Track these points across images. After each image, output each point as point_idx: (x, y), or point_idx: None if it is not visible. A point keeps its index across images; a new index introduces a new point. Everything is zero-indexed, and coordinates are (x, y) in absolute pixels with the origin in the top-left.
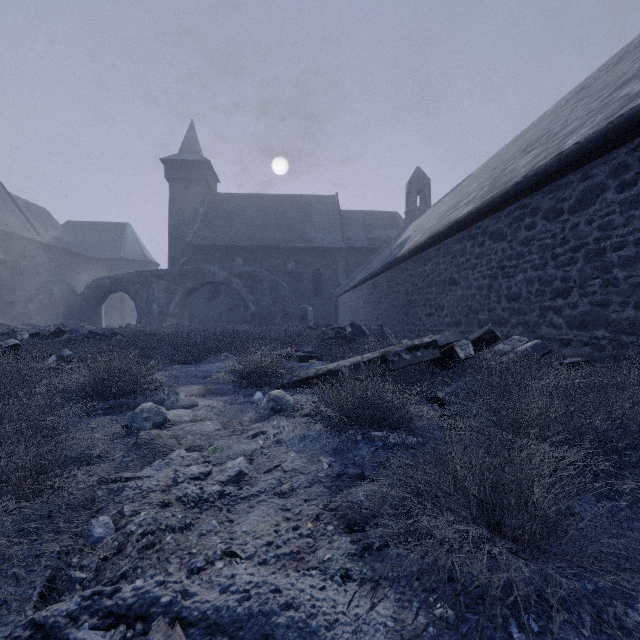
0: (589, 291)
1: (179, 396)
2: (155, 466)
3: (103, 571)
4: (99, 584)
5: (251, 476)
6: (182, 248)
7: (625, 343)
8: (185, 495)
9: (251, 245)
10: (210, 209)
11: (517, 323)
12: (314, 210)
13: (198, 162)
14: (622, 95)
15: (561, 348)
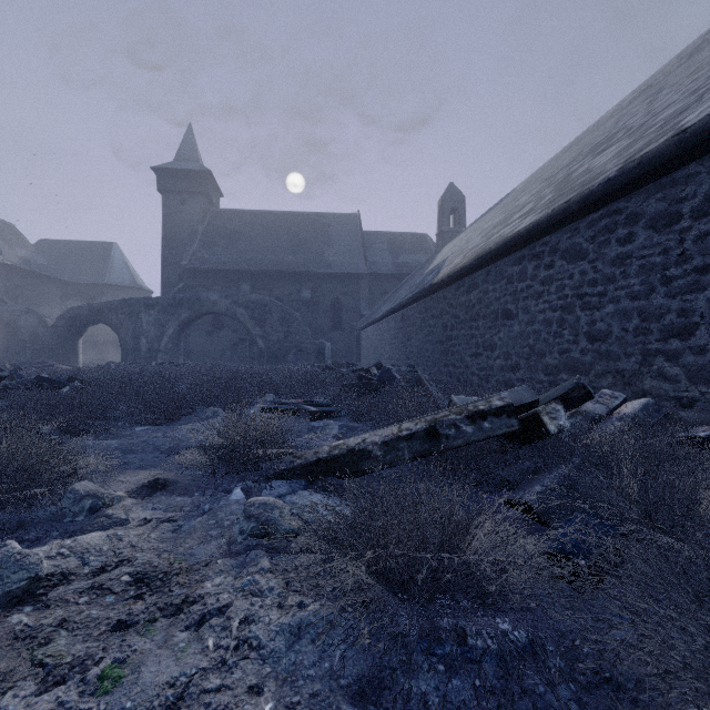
0: None
1: (103, 501)
2: None
3: None
4: None
5: None
6: (178, 272)
7: None
8: None
9: (259, 270)
10: (211, 227)
11: (604, 371)
12: (333, 230)
13: (197, 172)
14: None
15: (678, 410)
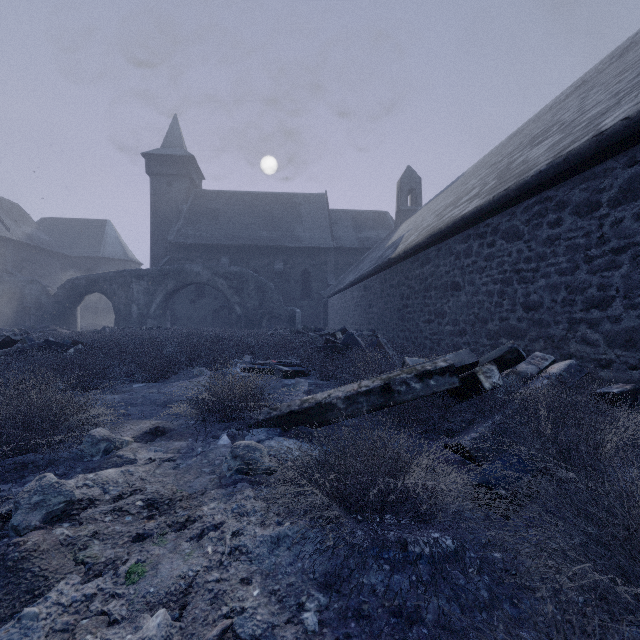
0: (638, 302)
1: (115, 445)
2: None
3: None
4: None
5: None
6: (165, 247)
7: None
8: None
9: (237, 244)
10: (194, 206)
11: (537, 336)
12: (303, 209)
13: (182, 157)
14: None
15: (598, 370)
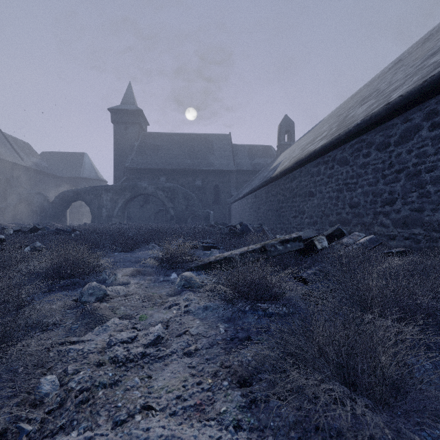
0: (409, 201)
1: (117, 276)
2: (95, 331)
3: (46, 423)
4: (42, 435)
5: (166, 339)
6: (123, 170)
7: (435, 238)
8: (115, 356)
9: (171, 168)
10: (142, 143)
11: (357, 223)
12: (214, 144)
13: (134, 111)
14: (431, 62)
15: (389, 241)
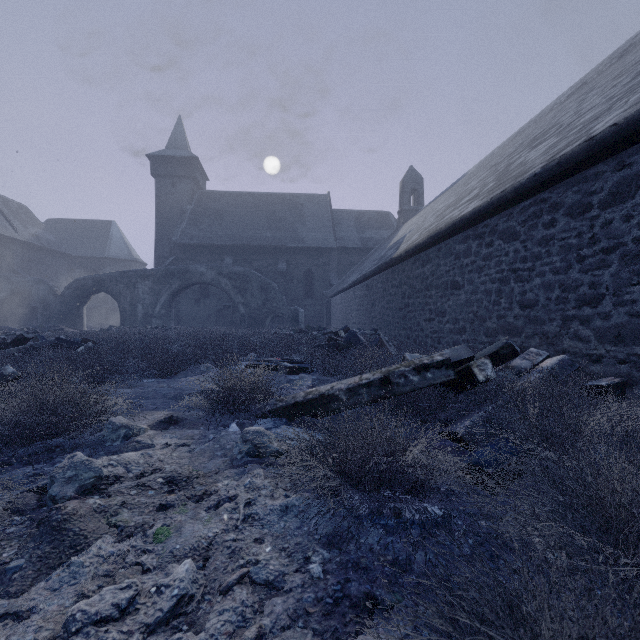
0: (626, 299)
1: (133, 431)
2: (53, 581)
3: None
4: None
5: (200, 599)
6: (169, 247)
7: None
8: None
9: (241, 244)
10: (198, 207)
11: (533, 333)
12: (306, 209)
13: (186, 158)
14: None
15: (589, 364)
